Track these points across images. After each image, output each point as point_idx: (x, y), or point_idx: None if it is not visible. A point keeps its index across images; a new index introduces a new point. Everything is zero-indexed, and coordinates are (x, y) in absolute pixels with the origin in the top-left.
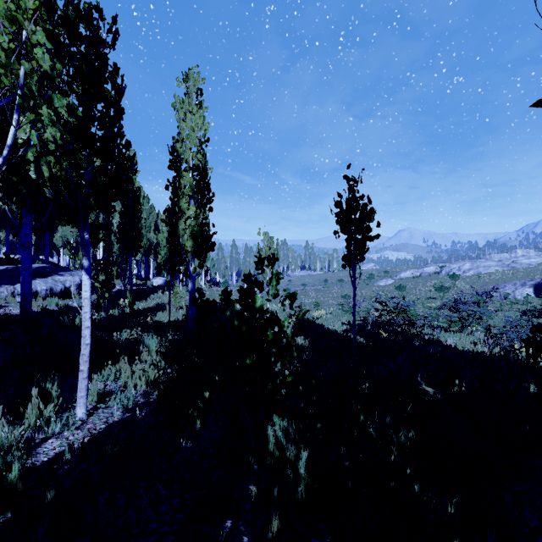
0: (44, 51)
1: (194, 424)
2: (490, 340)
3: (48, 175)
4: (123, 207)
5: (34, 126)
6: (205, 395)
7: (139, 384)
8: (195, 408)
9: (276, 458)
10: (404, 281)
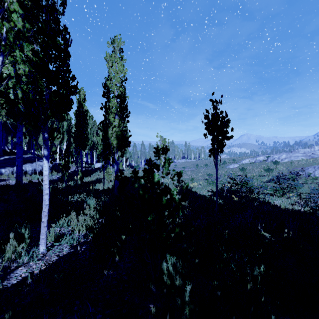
0: (18, 15)
1: (114, 257)
2: (302, 202)
3: (21, 96)
4: (77, 121)
5: (13, 65)
6: (122, 237)
7: (81, 229)
8: (115, 247)
9: (168, 285)
10: (245, 165)
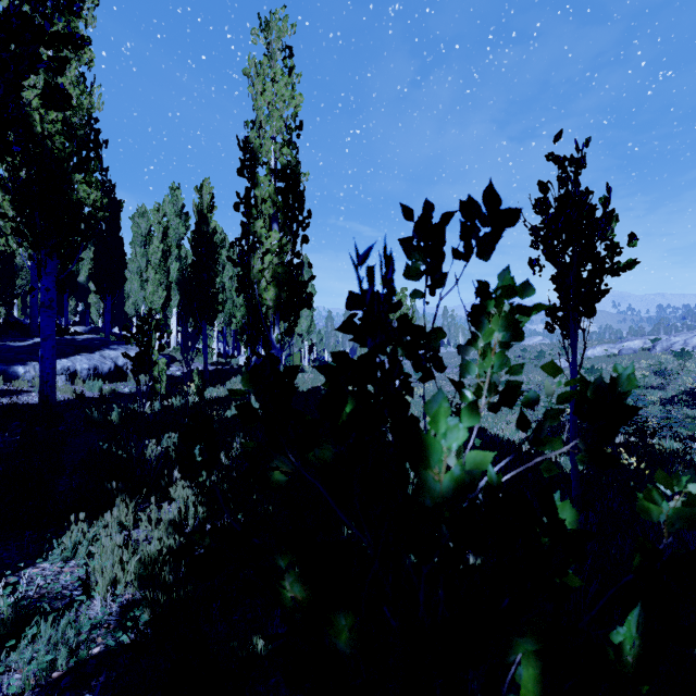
0: None
1: None
2: None
3: None
4: (195, 256)
5: None
6: (255, 642)
7: (121, 579)
8: None
9: None
10: (594, 361)
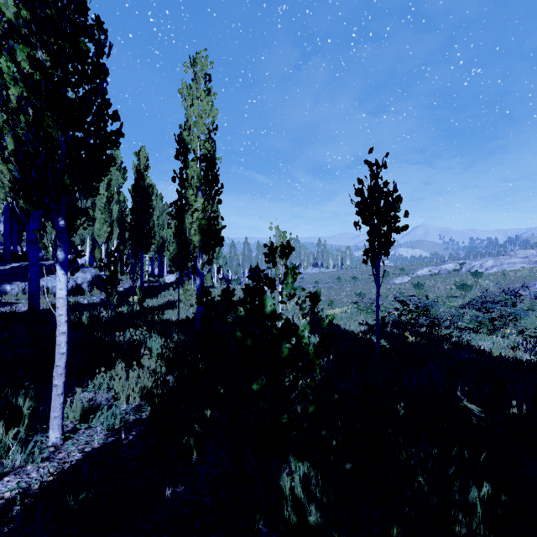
0: None
1: (190, 454)
2: (530, 345)
3: (13, 148)
4: (134, 203)
5: (1, 92)
6: (206, 413)
7: (132, 396)
8: (191, 434)
9: (293, 525)
10: (421, 279)
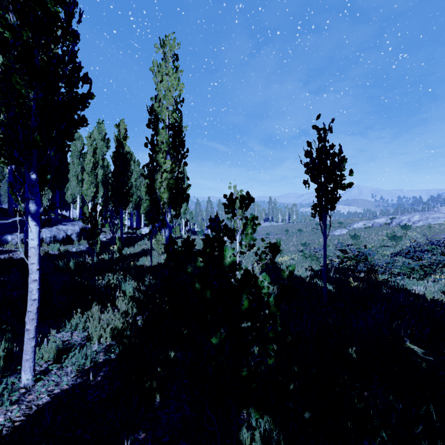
0: None
1: (153, 397)
2: None
3: None
4: (115, 167)
5: None
6: (170, 354)
7: (104, 336)
8: (154, 377)
9: None
10: (357, 231)
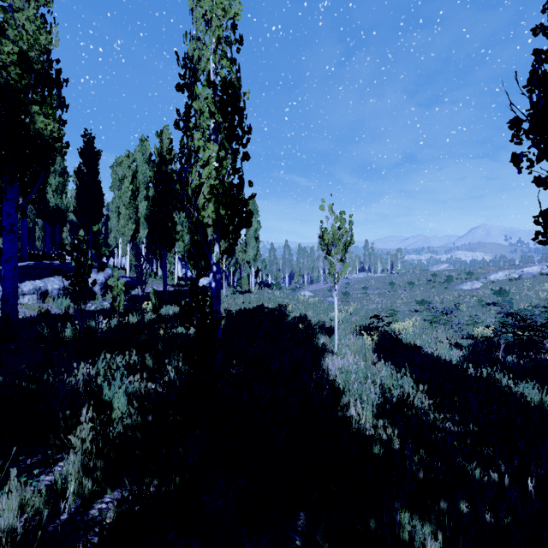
0: None
1: None
2: None
3: None
4: (156, 193)
5: None
6: None
7: None
8: None
9: None
10: (497, 284)
